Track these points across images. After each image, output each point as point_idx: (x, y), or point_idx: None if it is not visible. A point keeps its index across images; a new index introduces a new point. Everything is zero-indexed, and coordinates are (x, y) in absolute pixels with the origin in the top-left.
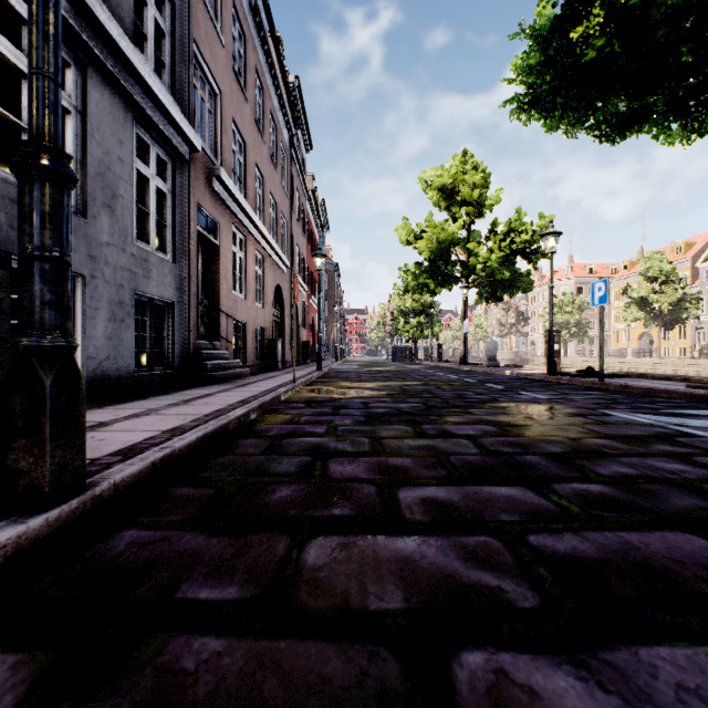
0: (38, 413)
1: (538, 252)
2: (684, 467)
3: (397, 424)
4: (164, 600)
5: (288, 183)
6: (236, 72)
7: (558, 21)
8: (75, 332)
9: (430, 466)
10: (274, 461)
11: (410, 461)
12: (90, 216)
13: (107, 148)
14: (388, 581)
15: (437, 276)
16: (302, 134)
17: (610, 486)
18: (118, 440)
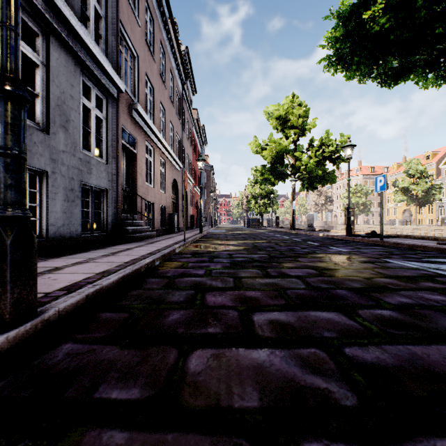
0: (1, 263)
1: (339, 158)
2: (444, 298)
3: (251, 268)
4: (85, 399)
5: (181, 114)
6: (147, 43)
7: (355, 7)
8: (42, 208)
9: (274, 297)
10: (170, 294)
11: (261, 294)
12: (51, 133)
13: (63, 89)
14: (247, 384)
15: (275, 173)
16: (190, 83)
17: (396, 311)
18: (66, 280)
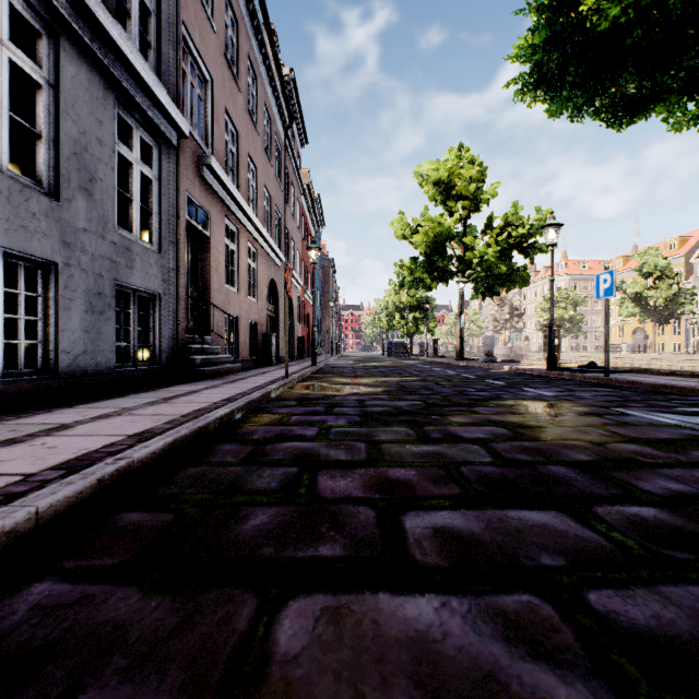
0: None
1: (534, 247)
2: None
3: (397, 425)
4: None
5: (282, 176)
6: (228, 59)
7: None
8: (47, 324)
9: (439, 480)
10: (254, 474)
11: (415, 474)
12: (63, 199)
13: (84, 127)
14: (398, 687)
15: (433, 270)
16: (297, 128)
17: (665, 509)
18: (71, 448)
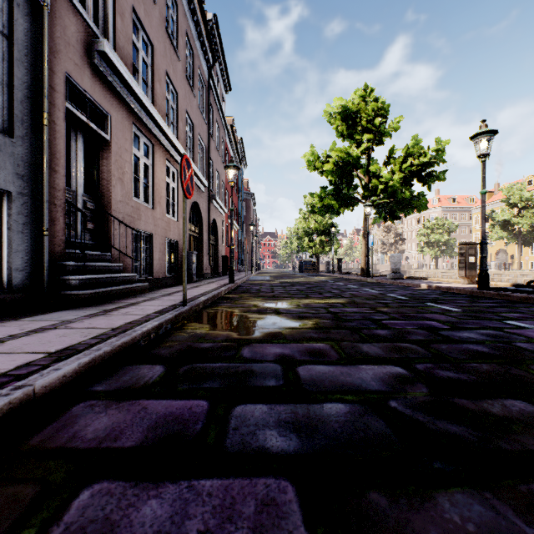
0: None
1: (432, 175)
2: None
3: None
4: None
5: (206, 111)
6: None
7: None
8: None
9: None
10: None
11: None
12: None
13: None
14: None
15: (340, 197)
16: (221, 74)
17: None
18: None
